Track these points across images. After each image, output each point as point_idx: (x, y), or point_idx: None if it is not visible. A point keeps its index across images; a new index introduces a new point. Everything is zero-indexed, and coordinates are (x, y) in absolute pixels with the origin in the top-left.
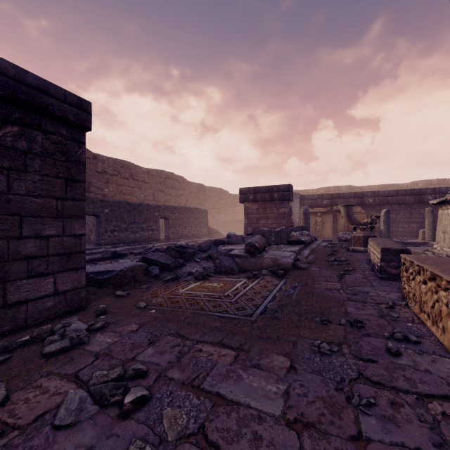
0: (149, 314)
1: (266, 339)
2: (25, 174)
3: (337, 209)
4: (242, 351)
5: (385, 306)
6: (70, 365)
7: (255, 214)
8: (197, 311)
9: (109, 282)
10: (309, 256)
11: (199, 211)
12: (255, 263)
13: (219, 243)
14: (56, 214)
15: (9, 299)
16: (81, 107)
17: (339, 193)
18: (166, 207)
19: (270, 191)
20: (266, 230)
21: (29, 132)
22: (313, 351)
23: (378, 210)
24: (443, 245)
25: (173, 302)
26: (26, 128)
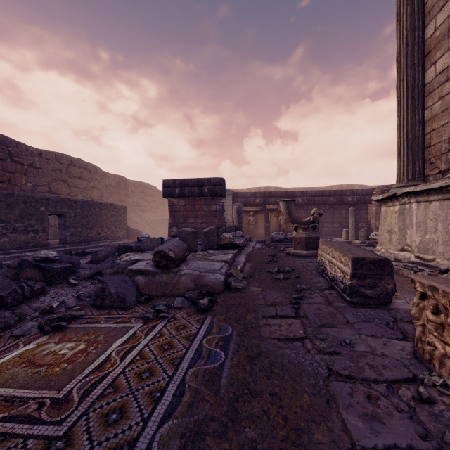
0: None
1: None
2: None
3: (270, 208)
4: None
5: (412, 396)
6: None
7: (182, 211)
8: None
9: None
10: (246, 266)
11: (114, 207)
12: (167, 283)
13: (123, 250)
14: None
15: None
16: None
17: (272, 192)
18: (61, 200)
19: (199, 185)
20: (190, 232)
21: None
22: None
23: (306, 210)
24: (389, 247)
25: None
26: None
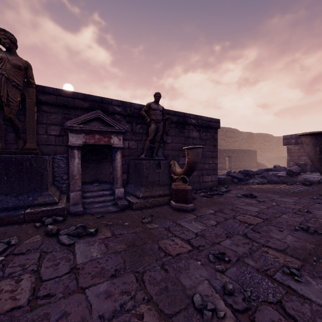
0: (244, 190)
1: (292, 196)
2: (206, 145)
3: None
4: (282, 196)
5: None
6: (231, 193)
7: (296, 152)
8: (263, 190)
9: (220, 182)
10: None
11: (250, 151)
12: (292, 180)
13: (268, 170)
14: (211, 156)
15: (203, 180)
16: (217, 122)
17: None
18: (230, 150)
19: None
20: (302, 163)
21: (206, 133)
22: (309, 198)
23: None
24: None
25: (251, 188)
26: (206, 132)
